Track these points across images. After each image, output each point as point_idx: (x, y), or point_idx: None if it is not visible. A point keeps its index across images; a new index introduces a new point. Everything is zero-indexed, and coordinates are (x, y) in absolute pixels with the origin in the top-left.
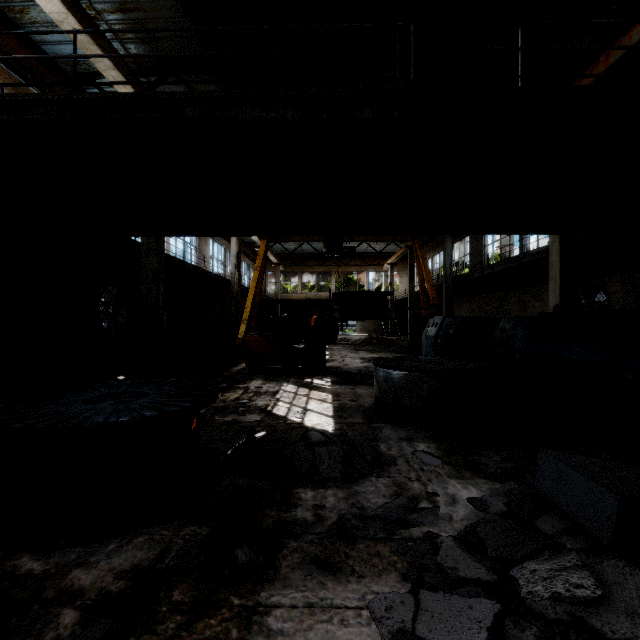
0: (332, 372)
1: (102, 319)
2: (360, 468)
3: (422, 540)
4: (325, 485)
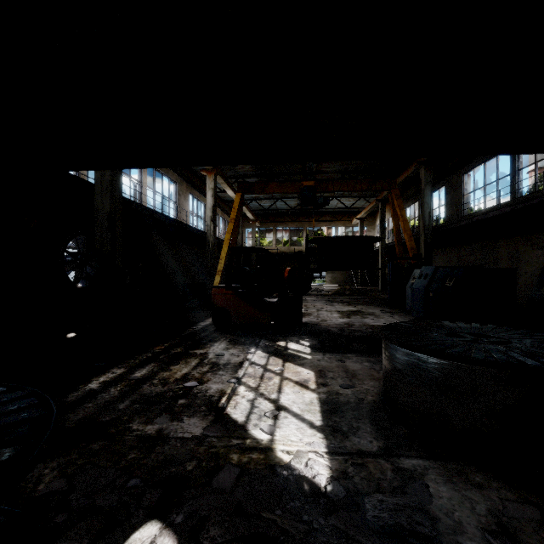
0: (309, 331)
1: (67, 270)
2: None
3: None
4: None
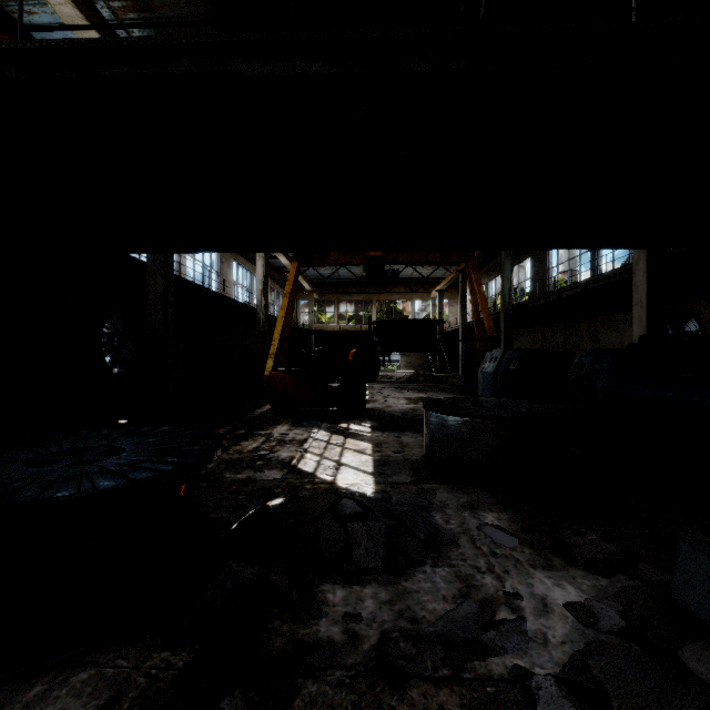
0: (372, 415)
1: (104, 353)
2: (409, 552)
3: (507, 682)
4: (361, 579)
